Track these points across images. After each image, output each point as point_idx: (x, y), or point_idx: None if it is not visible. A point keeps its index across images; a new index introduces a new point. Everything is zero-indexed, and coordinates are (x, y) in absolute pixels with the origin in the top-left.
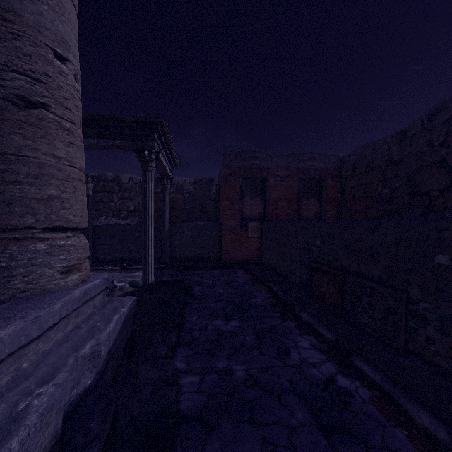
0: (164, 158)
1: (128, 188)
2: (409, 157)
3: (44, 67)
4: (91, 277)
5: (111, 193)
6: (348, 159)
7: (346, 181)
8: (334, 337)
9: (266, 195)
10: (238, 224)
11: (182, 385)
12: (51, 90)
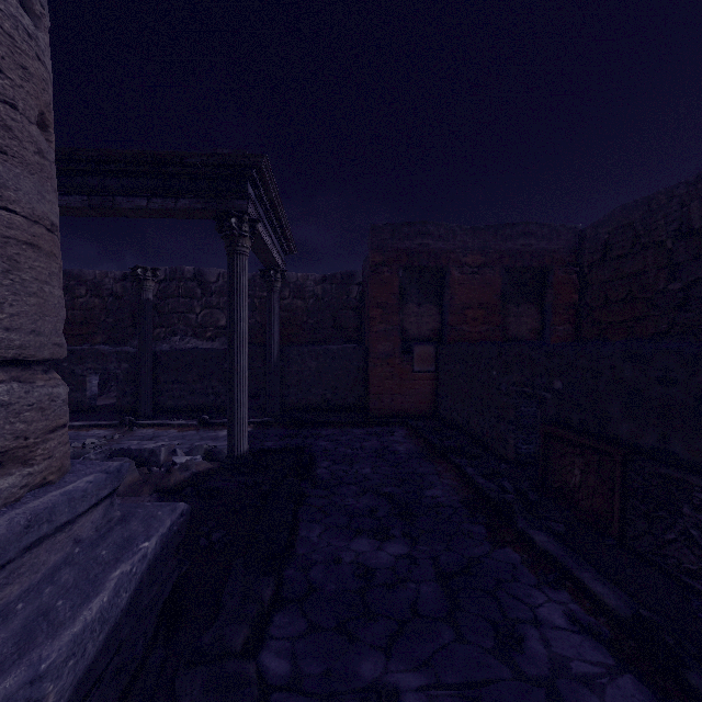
0: (269, 234)
1: (217, 291)
2: None
3: None
4: (73, 472)
5: (191, 299)
6: (595, 232)
7: (590, 271)
8: (625, 605)
9: (445, 298)
10: (396, 348)
11: None
12: None
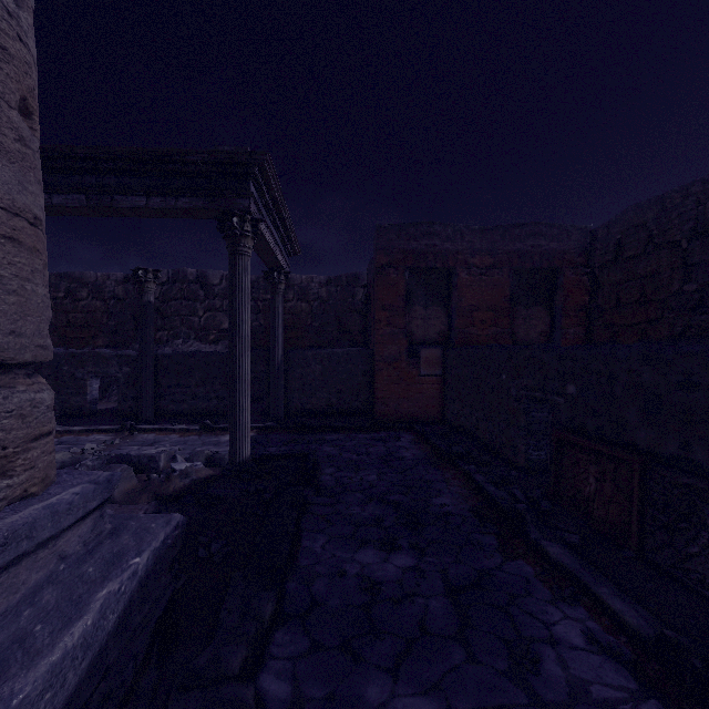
0: (272, 234)
1: (220, 293)
2: None
3: None
4: (58, 483)
5: (193, 302)
6: (606, 232)
7: (602, 272)
8: (647, 624)
9: (453, 300)
10: (402, 351)
11: None
12: None
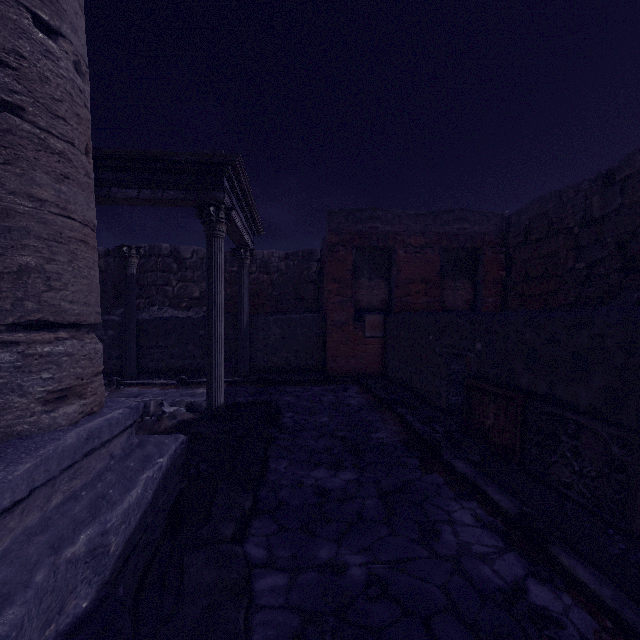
0: (240, 219)
1: (192, 266)
2: (619, 212)
3: (14, 40)
4: (107, 406)
5: (168, 273)
6: (518, 218)
7: (514, 251)
8: (515, 507)
9: (392, 274)
10: (350, 317)
11: (258, 593)
12: (28, 81)
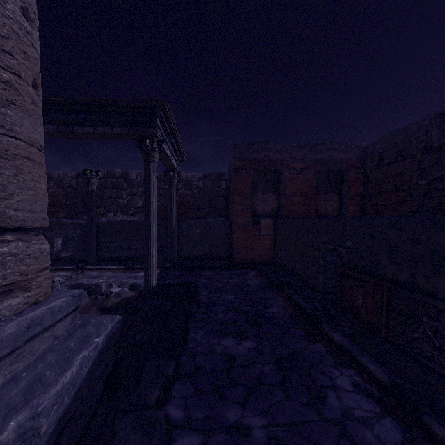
0: (170, 149)
1: (137, 184)
2: None
3: None
4: (53, 296)
5: (120, 190)
6: (373, 148)
7: (371, 172)
8: (387, 376)
9: (280, 189)
10: (249, 220)
11: None
12: None
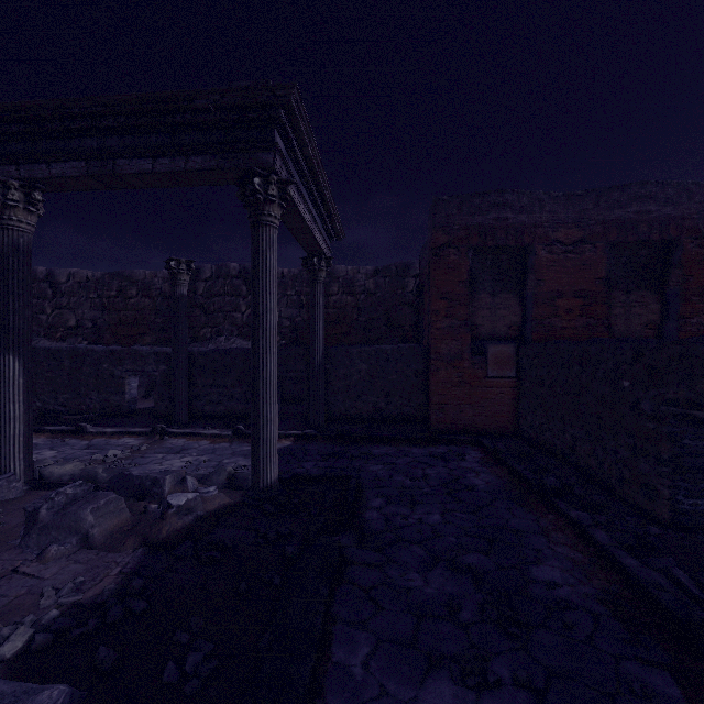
0: (308, 208)
1: None
2: None
3: None
4: None
5: (236, 297)
6: None
7: None
8: None
9: (528, 285)
10: (465, 348)
11: None
12: None
